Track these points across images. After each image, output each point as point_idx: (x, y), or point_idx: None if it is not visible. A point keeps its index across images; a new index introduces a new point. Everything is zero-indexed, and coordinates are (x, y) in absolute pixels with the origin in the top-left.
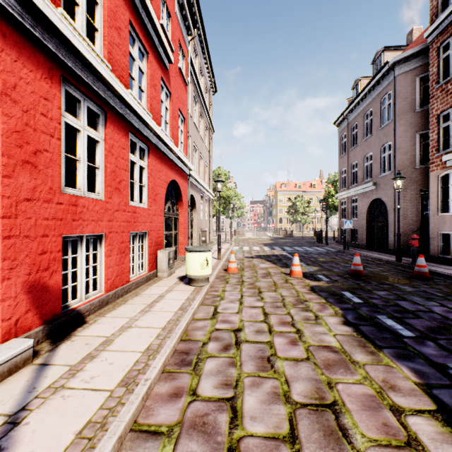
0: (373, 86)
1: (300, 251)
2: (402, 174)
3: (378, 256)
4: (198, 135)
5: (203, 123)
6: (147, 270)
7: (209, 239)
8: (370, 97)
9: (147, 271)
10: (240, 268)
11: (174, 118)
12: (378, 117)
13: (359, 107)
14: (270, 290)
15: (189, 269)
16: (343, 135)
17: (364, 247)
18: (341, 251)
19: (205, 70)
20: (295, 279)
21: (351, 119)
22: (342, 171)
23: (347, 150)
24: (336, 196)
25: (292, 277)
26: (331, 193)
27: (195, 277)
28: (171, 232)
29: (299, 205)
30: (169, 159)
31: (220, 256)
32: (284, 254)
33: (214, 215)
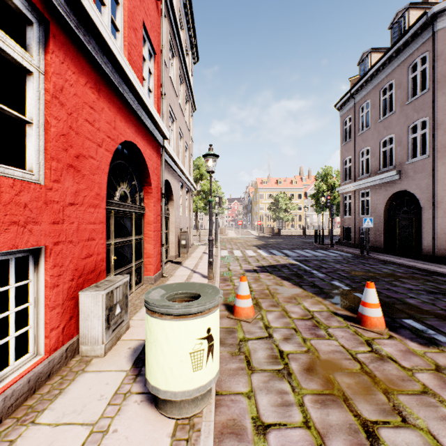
0: (396, 51)
1: (309, 256)
2: (445, 158)
3: (422, 265)
4: (176, 101)
5: (182, 90)
6: (42, 349)
7: (189, 241)
8: (390, 67)
9: (44, 352)
10: (252, 301)
11: (132, 28)
12: (405, 89)
13: (373, 82)
14: (386, 412)
15: (155, 369)
16: (347, 118)
17: (380, 250)
18: (360, 257)
19: (185, 22)
20: (381, 338)
21: (359, 98)
22: (345, 160)
23: (354, 134)
24: (338, 190)
25: (369, 332)
26: (322, 188)
27: (173, 396)
28: (130, 238)
29: (282, 201)
30: (121, 97)
31: (212, 273)
32: (294, 263)
33: (193, 212)
